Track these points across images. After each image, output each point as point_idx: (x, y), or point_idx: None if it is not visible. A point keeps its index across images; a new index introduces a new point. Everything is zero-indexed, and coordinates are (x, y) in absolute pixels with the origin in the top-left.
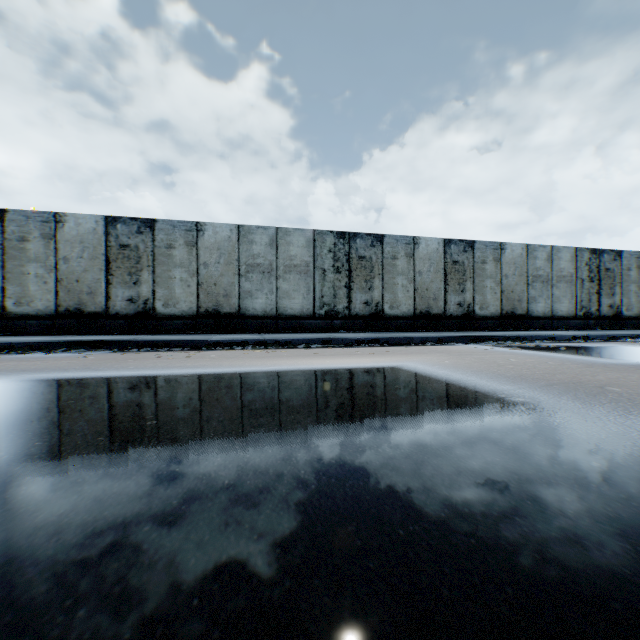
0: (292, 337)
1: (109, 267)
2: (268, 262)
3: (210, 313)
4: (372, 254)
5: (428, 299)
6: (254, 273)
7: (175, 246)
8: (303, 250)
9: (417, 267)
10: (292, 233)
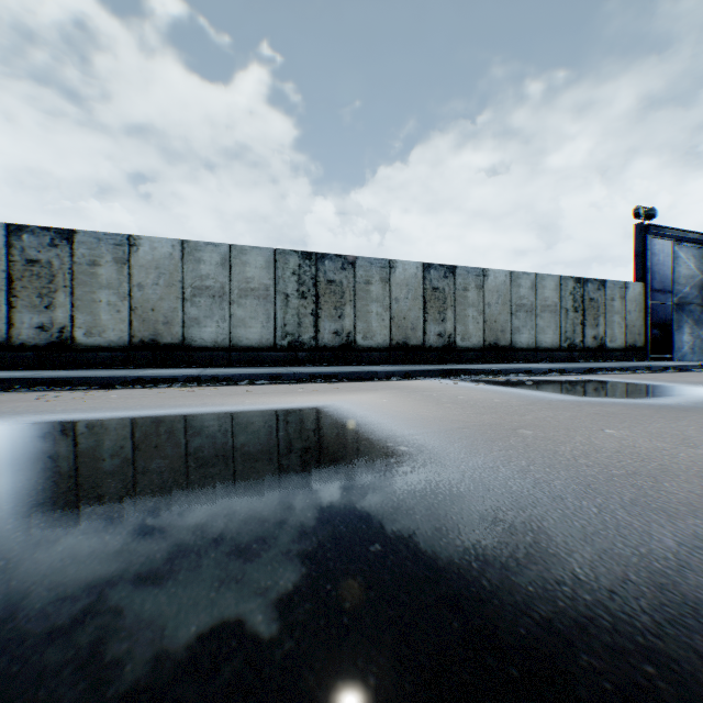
0: (236, 372)
1: (12, 287)
2: (219, 285)
3: (147, 344)
4: (343, 278)
5: (406, 329)
6: (202, 297)
7: (101, 263)
8: (262, 272)
9: (393, 293)
10: (249, 252)
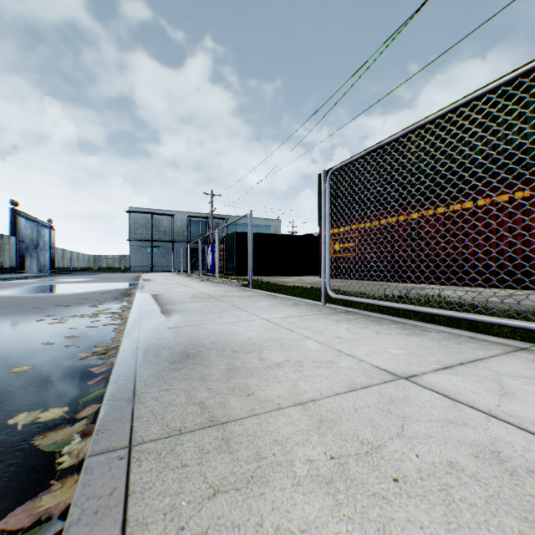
0: None
1: None
2: None
3: None
4: None
5: None
6: None
7: None
8: None
9: None
10: None
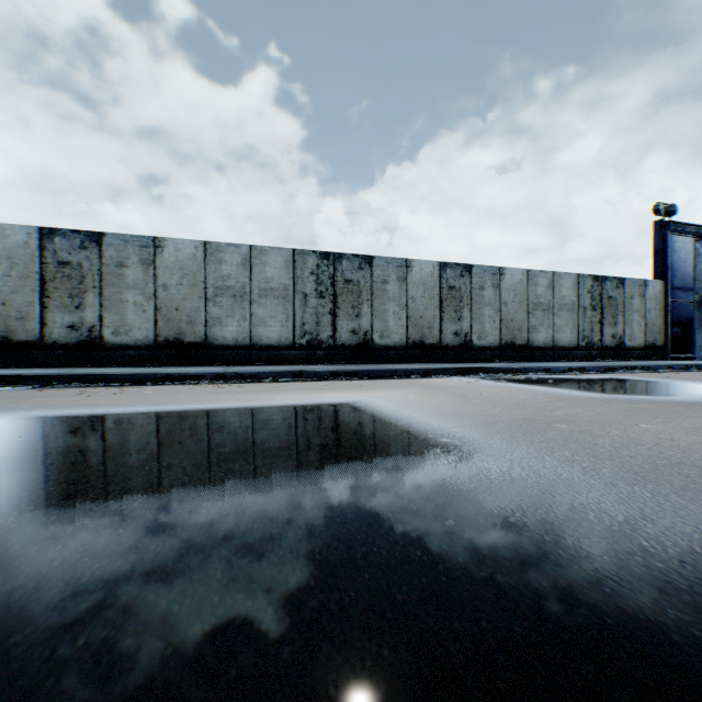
0: (259, 370)
1: (45, 288)
2: (240, 285)
3: (171, 342)
4: (360, 277)
5: (422, 328)
6: (224, 297)
7: (128, 264)
8: (281, 272)
9: (410, 292)
10: (268, 252)
